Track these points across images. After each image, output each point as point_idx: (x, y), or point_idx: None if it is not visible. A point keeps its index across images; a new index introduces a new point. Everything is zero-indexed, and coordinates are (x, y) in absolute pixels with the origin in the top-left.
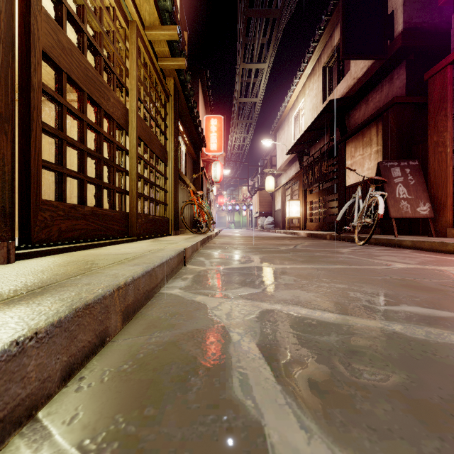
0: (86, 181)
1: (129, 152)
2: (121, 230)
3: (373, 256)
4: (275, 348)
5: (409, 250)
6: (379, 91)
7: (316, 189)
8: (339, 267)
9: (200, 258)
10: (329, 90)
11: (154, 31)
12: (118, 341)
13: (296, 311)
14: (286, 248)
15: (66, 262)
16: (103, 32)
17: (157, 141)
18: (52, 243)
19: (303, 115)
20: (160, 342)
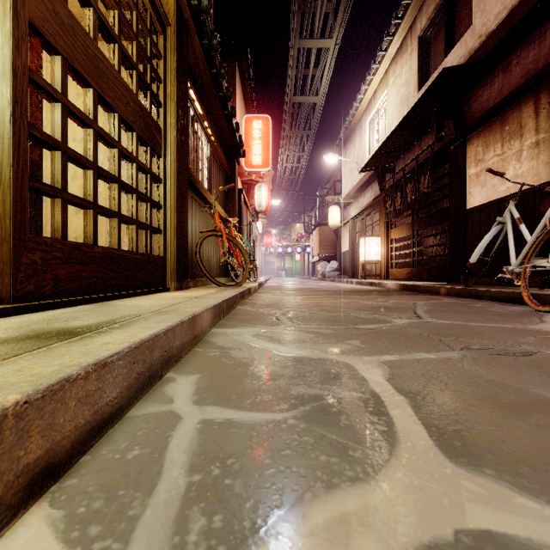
0: None
1: None
2: None
3: None
4: None
5: None
6: (535, 44)
7: (404, 220)
8: None
9: (179, 385)
10: (428, 71)
11: None
12: None
13: None
14: (409, 322)
15: None
16: None
17: (124, 88)
18: None
19: (383, 118)
20: None
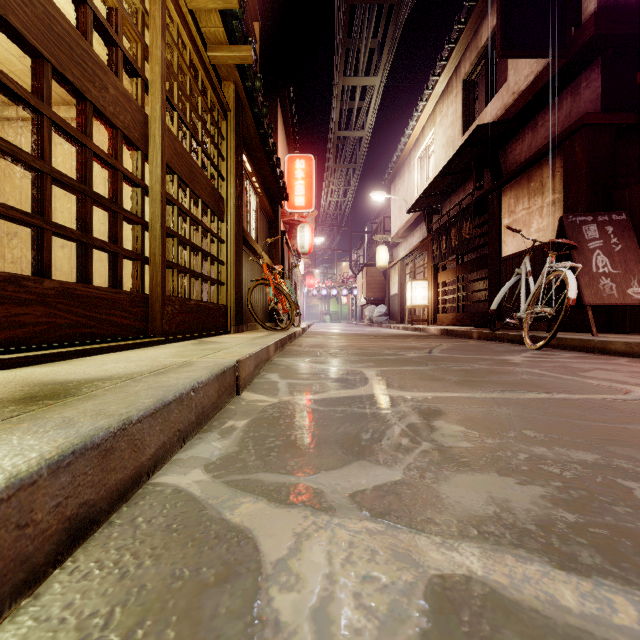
0: (50, 231)
1: (149, 189)
2: (133, 326)
3: (575, 371)
4: None
5: (624, 359)
6: (555, 110)
7: (452, 263)
8: (535, 396)
9: (271, 375)
10: (472, 115)
11: None
12: None
13: (542, 593)
14: (417, 355)
15: None
16: None
17: (204, 179)
18: None
19: (431, 156)
20: None
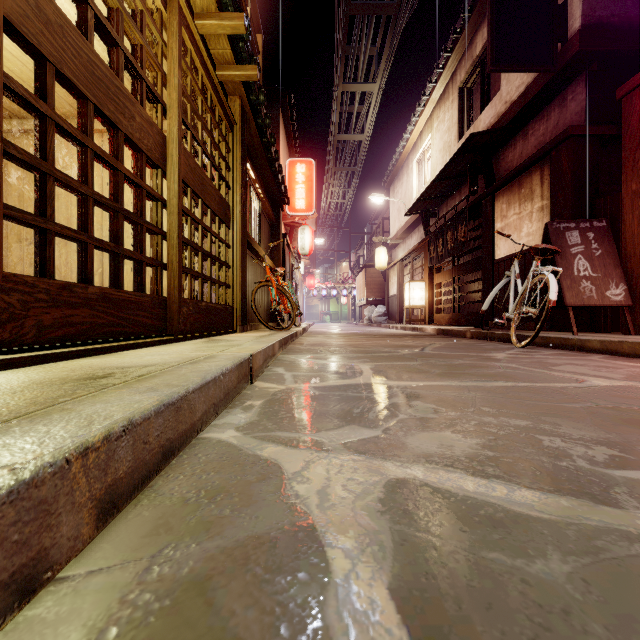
0: (92, 245)
1: (168, 203)
2: (154, 325)
3: (548, 365)
4: (434, 605)
5: (598, 356)
6: (544, 120)
7: (449, 265)
8: (502, 384)
9: (277, 369)
10: (468, 121)
11: (208, 21)
12: (74, 578)
13: (455, 484)
14: (410, 352)
15: (25, 384)
16: (123, 9)
17: (213, 190)
18: (23, 347)
19: (429, 160)
20: (168, 581)
